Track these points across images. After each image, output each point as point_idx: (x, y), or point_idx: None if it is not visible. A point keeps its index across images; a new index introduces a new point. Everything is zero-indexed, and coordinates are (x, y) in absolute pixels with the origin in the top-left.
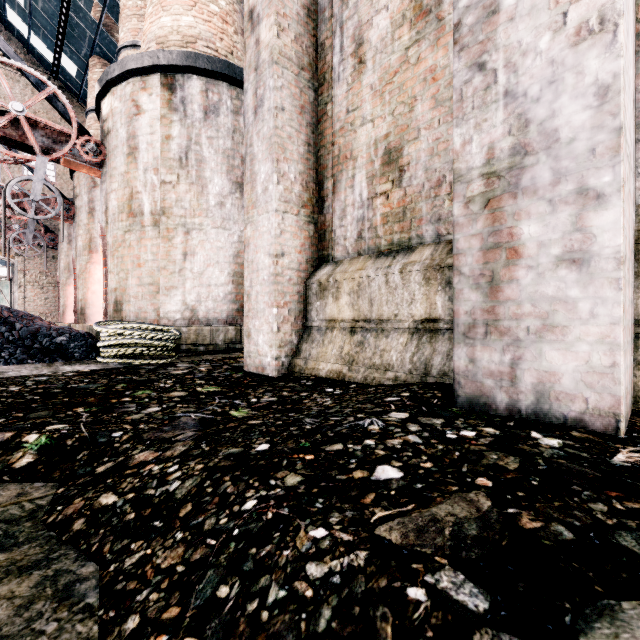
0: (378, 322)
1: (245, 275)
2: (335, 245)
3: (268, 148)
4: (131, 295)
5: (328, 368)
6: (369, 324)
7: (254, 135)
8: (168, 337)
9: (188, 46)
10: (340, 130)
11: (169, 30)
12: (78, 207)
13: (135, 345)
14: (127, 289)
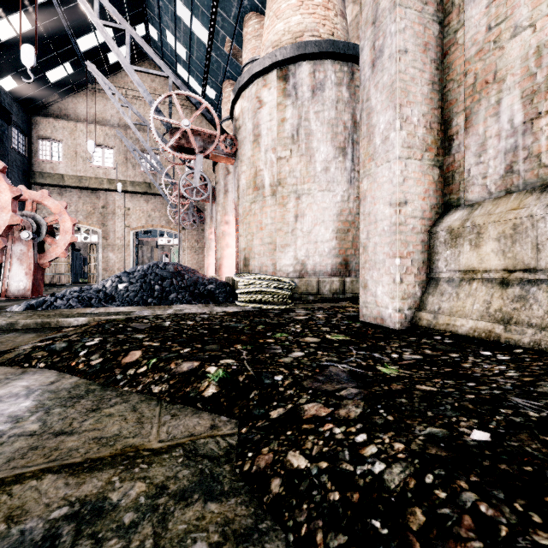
0: None
1: (360, 228)
2: (468, 186)
3: (389, 96)
4: (255, 253)
5: (470, 325)
6: (534, 275)
7: (371, 89)
8: (287, 287)
9: (297, 41)
10: (476, 54)
11: (282, 33)
12: (217, 191)
13: (260, 293)
14: (252, 248)
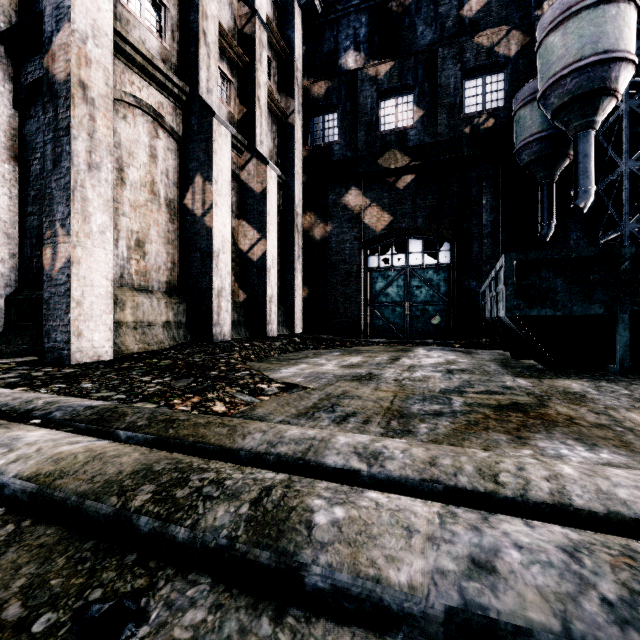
0: (148, 323)
1: (74, 286)
2: None
3: (106, 206)
4: None
5: (137, 347)
6: (145, 324)
7: (88, 183)
8: None
9: None
10: None
11: None
12: None
13: None
14: None
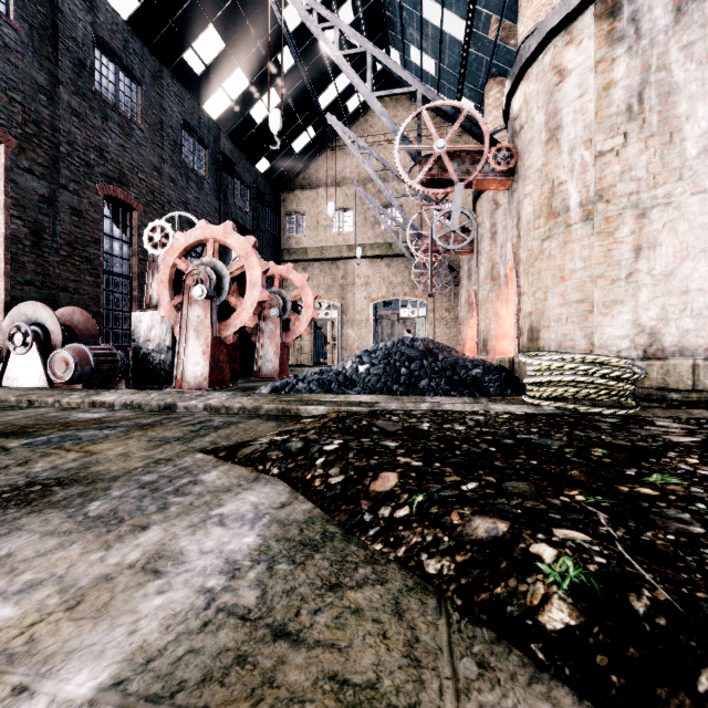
0: None
1: None
2: None
3: None
4: (551, 319)
5: None
6: None
7: None
8: (629, 375)
9: None
10: None
11: None
12: (480, 236)
13: (565, 384)
14: (545, 312)
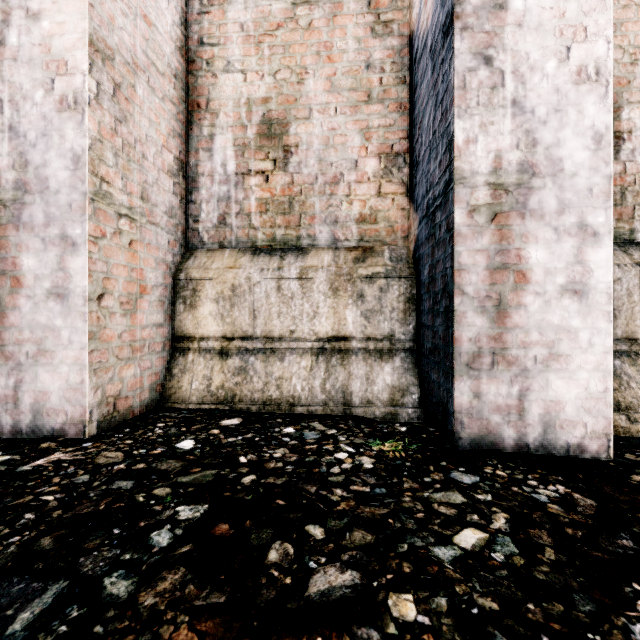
0: None
1: None
2: None
3: None
4: None
5: None
6: None
7: None
8: None
9: None
10: None
11: None
12: None
13: None
14: None
